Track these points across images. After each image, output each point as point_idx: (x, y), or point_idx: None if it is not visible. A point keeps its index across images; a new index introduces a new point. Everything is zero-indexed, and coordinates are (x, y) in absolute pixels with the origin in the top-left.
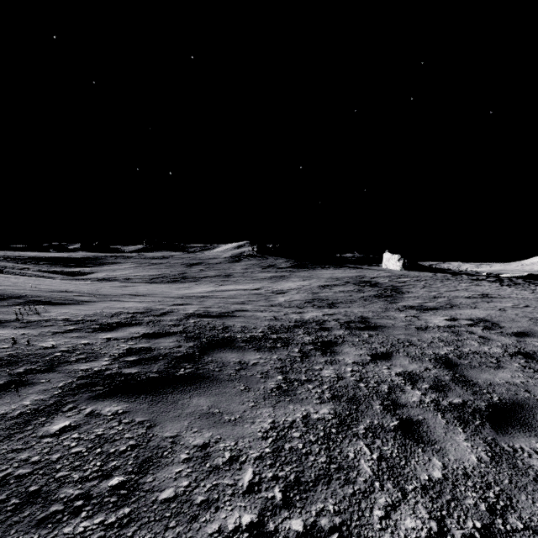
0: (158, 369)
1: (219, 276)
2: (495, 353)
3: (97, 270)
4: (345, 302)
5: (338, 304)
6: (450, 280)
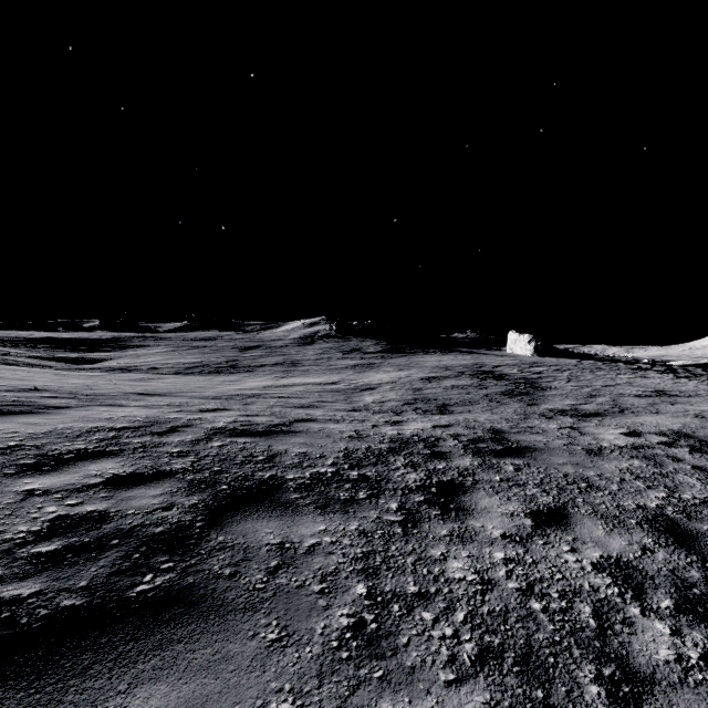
0: (92, 579)
1: (283, 365)
2: None
3: (116, 356)
4: (463, 403)
5: (452, 407)
6: (602, 370)
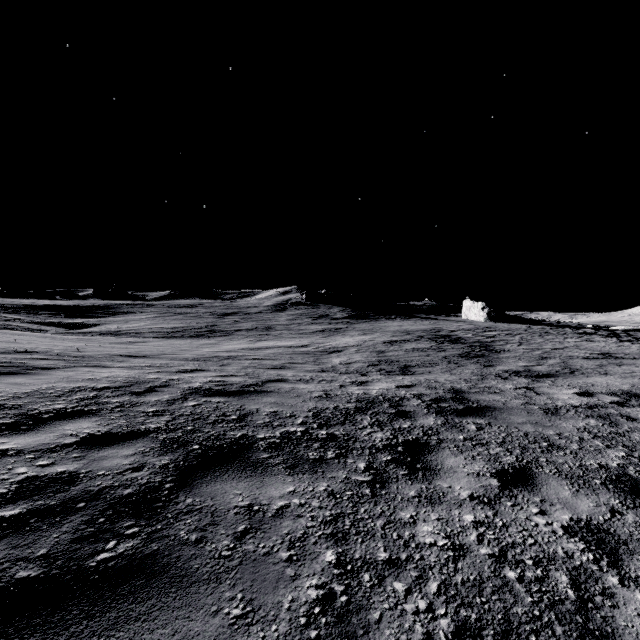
0: (52, 547)
1: (257, 329)
2: None
3: (106, 321)
4: (423, 364)
5: (414, 368)
6: (551, 334)
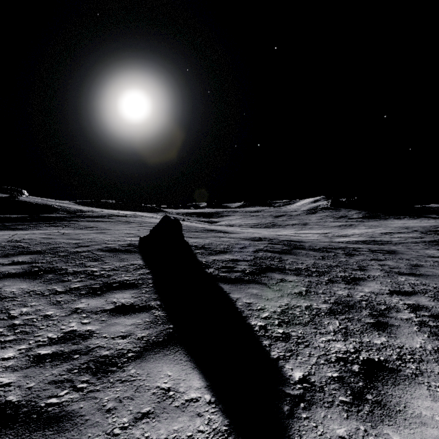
0: (278, 250)
1: (298, 225)
2: None
3: (221, 220)
4: (394, 243)
5: (385, 244)
6: None
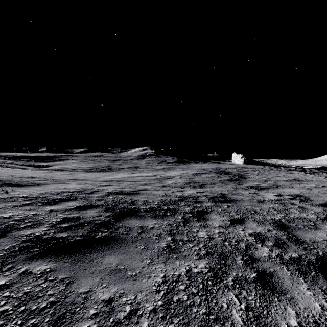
0: (82, 233)
1: (131, 168)
2: (311, 218)
3: (55, 164)
4: (210, 184)
5: (205, 185)
6: (273, 170)
